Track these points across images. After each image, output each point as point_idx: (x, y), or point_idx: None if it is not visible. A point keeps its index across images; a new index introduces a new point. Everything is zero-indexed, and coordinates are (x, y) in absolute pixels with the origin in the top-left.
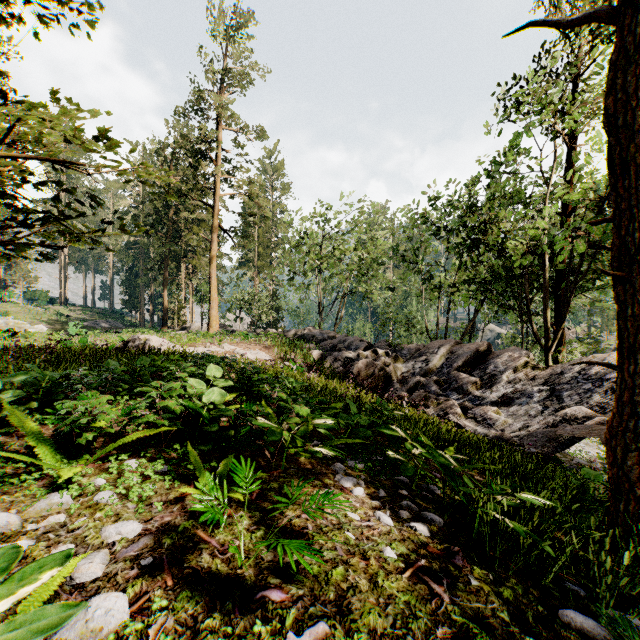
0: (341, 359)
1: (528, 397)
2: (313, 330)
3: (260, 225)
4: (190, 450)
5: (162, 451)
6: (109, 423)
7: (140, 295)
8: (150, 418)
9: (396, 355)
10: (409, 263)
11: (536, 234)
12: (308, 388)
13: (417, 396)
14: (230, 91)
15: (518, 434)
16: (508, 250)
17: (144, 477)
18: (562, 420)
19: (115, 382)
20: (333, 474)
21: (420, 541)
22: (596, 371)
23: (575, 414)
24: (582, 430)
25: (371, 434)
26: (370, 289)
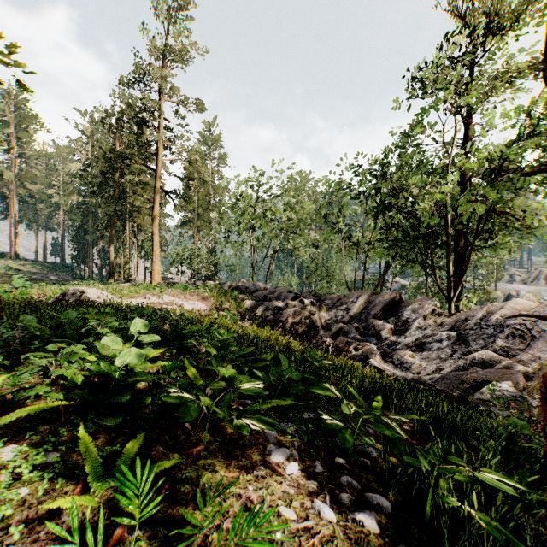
0: (271, 308)
1: (438, 342)
2: (247, 282)
3: (200, 189)
4: (81, 436)
5: (60, 427)
6: (9, 389)
7: (89, 251)
8: (39, 391)
9: (320, 304)
10: (331, 223)
11: (443, 197)
12: (240, 338)
13: (340, 342)
14: (171, 66)
15: (433, 377)
16: (420, 211)
17: (19, 473)
18: (471, 363)
19: (24, 340)
20: (263, 444)
21: (371, 545)
22: (496, 318)
23: (483, 358)
24: (494, 374)
25: (303, 389)
26: (297, 246)
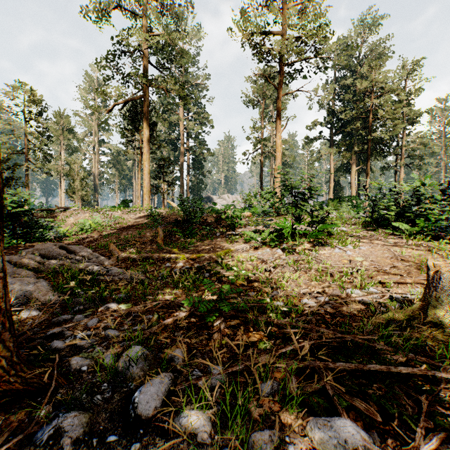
0: None
1: None
2: None
3: None
4: None
5: None
6: None
7: None
8: None
9: None
10: None
11: None
12: None
13: None
14: None
15: None
16: None
17: None
18: None
19: None
20: None
21: None
22: None
23: None
24: None
25: None
26: None
